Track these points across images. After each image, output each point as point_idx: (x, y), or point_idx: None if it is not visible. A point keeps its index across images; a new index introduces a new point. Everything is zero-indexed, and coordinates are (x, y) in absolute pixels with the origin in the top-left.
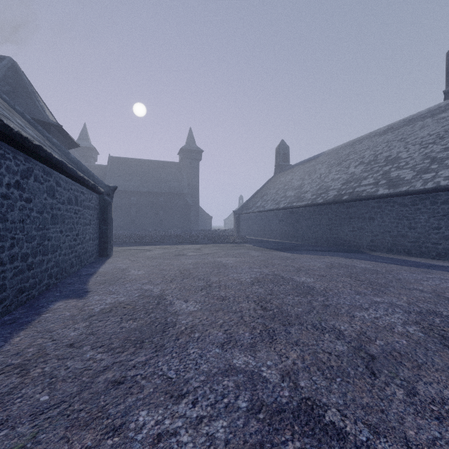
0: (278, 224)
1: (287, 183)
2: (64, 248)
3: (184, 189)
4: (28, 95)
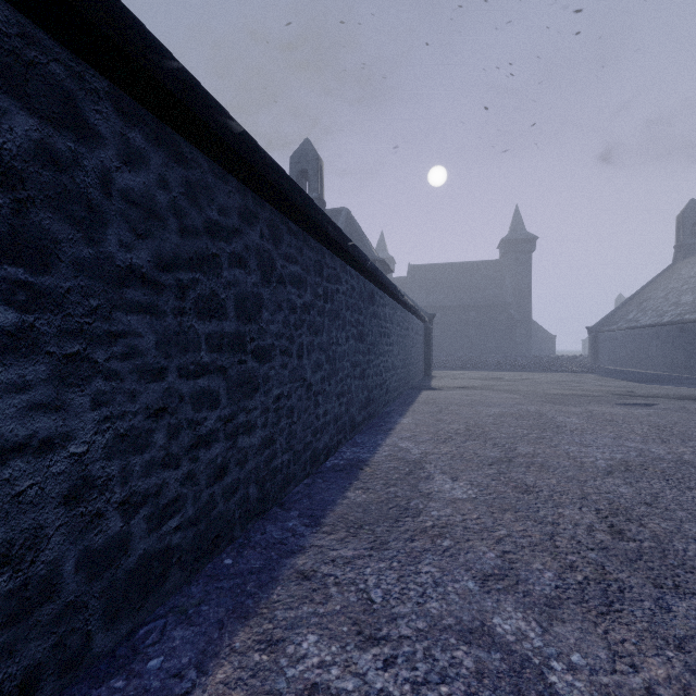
0: (659, 348)
1: (689, 279)
2: (414, 364)
3: (506, 298)
4: (360, 238)
